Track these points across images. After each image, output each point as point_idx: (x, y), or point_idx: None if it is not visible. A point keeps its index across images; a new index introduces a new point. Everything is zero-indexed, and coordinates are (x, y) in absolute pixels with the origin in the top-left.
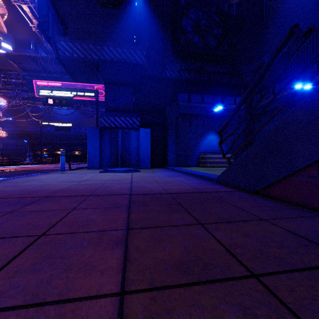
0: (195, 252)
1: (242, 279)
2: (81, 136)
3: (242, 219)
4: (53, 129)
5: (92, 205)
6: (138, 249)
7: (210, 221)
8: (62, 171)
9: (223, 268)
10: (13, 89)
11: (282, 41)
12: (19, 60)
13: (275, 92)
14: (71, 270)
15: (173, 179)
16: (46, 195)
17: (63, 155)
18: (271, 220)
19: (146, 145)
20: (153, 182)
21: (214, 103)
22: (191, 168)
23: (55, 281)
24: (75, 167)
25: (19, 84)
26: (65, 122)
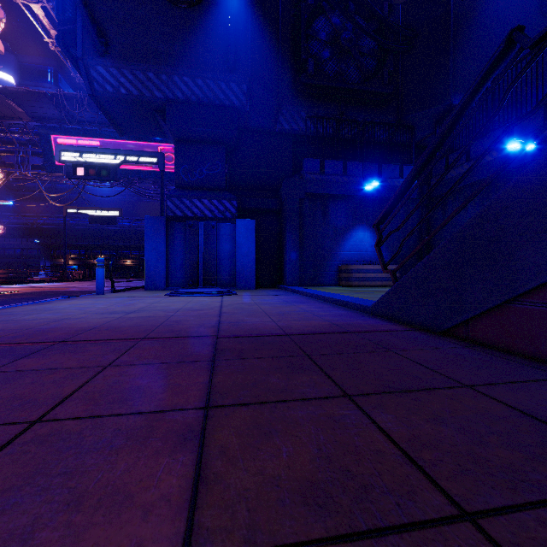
0: (340, 460)
1: (443, 525)
2: (135, 234)
3: (427, 385)
4: (87, 221)
5: (144, 357)
6: (225, 454)
7: (365, 390)
8: (98, 293)
9: (399, 499)
10: (16, 152)
11: (493, 58)
12: (26, 100)
13: (471, 158)
14: (79, 505)
15: (295, 307)
16: (62, 339)
17: (101, 265)
18: (481, 387)
19: (247, 249)
20: (258, 313)
21: (365, 176)
22: (326, 288)
23: (41, 536)
24: (124, 286)
25: (27, 142)
26: (107, 208)
